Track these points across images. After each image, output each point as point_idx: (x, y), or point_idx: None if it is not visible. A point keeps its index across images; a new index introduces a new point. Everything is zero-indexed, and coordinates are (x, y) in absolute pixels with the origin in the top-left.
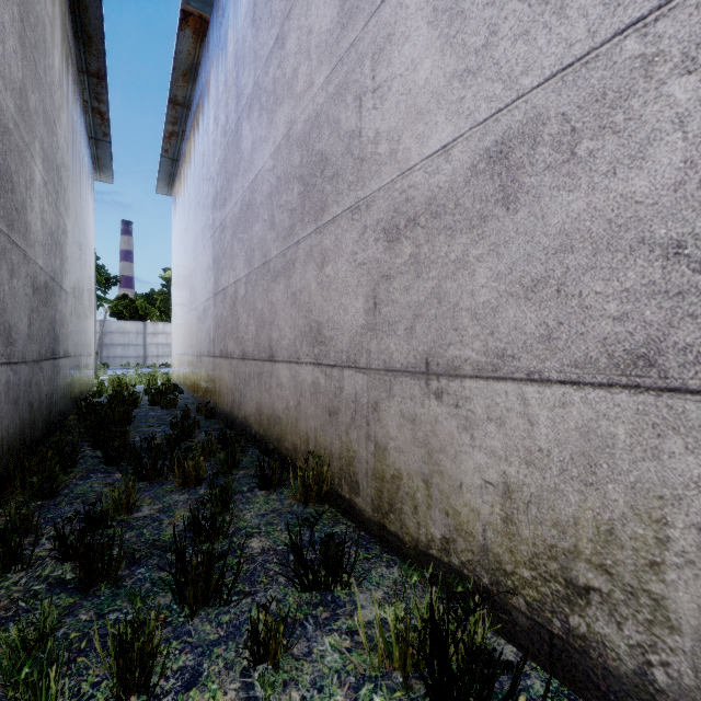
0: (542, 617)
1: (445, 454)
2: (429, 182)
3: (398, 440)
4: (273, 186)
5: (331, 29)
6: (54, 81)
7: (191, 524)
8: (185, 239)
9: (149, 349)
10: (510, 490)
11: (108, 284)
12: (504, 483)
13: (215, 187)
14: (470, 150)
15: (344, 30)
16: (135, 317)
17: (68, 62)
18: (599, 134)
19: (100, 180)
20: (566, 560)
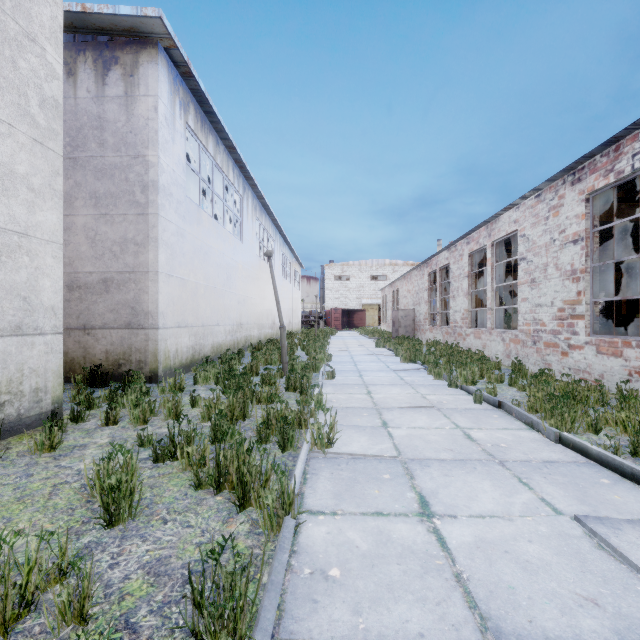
0: (114, 373)
1: (91, 348)
2: (86, 279)
3: (73, 349)
4: None
5: None
6: None
7: None
8: None
9: None
10: (108, 351)
11: None
12: (107, 351)
13: None
14: (98, 277)
15: None
16: None
17: None
18: (124, 286)
19: None
20: (119, 360)
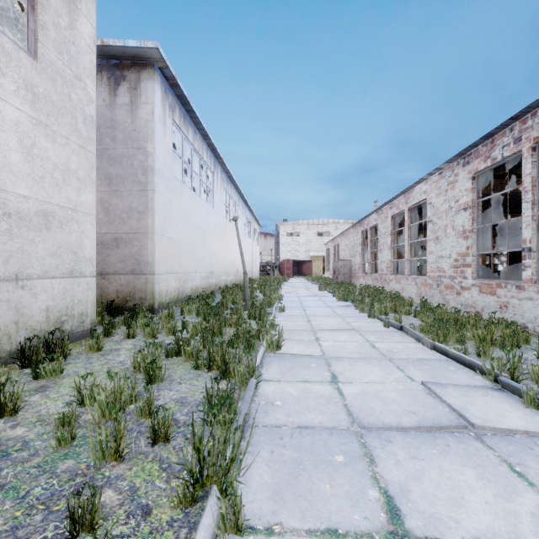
0: (123, 307)
1: (106, 289)
2: (102, 238)
3: None
4: None
5: None
6: None
7: None
8: None
9: None
10: (118, 291)
11: None
12: (117, 290)
13: None
14: (111, 236)
15: None
16: None
17: None
18: (130, 243)
19: None
20: (126, 298)
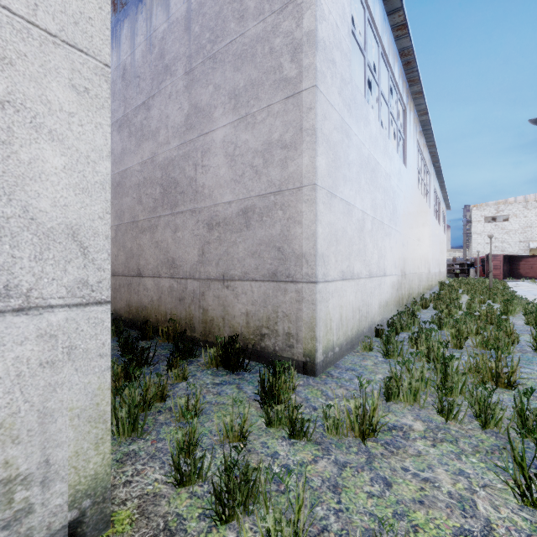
0: (256, 347)
1: (229, 307)
2: (224, 212)
3: (212, 306)
4: (141, 181)
5: (180, 125)
6: None
7: (113, 353)
8: None
9: None
10: (248, 313)
11: None
12: (246, 312)
13: None
14: (237, 207)
15: (188, 131)
16: None
17: None
18: (267, 216)
19: None
20: (261, 329)
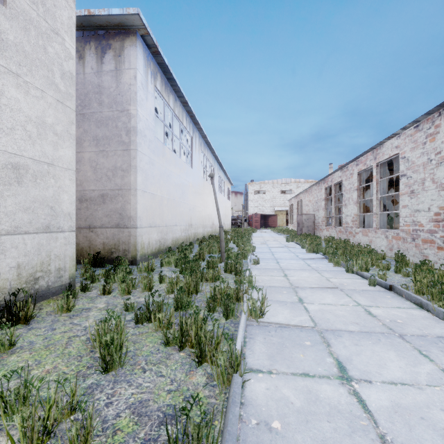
0: (108, 258)
1: (93, 241)
2: (90, 194)
3: (83, 241)
4: None
5: None
6: None
7: None
8: None
9: None
10: (104, 243)
11: None
12: (103, 243)
13: None
14: (98, 193)
15: None
16: None
17: None
18: (114, 199)
19: None
20: (111, 249)
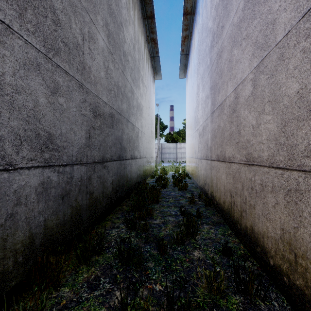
0: None
1: None
2: None
3: None
4: None
5: None
6: (120, 0)
7: None
8: (192, 92)
9: (178, 155)
10: None
11: (164, 128)
12: None
13: (211, 33)
14: None
15: None
16: (173, 141)
17: (134, 5)
18: None
19: (156, 79)
20: None
